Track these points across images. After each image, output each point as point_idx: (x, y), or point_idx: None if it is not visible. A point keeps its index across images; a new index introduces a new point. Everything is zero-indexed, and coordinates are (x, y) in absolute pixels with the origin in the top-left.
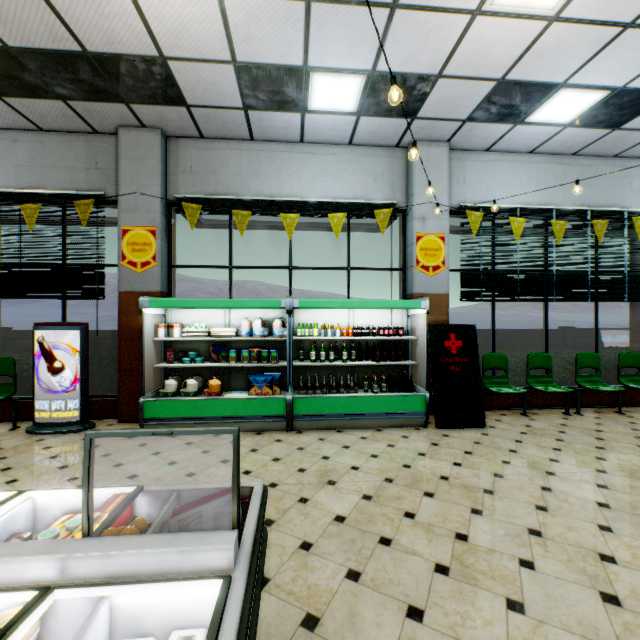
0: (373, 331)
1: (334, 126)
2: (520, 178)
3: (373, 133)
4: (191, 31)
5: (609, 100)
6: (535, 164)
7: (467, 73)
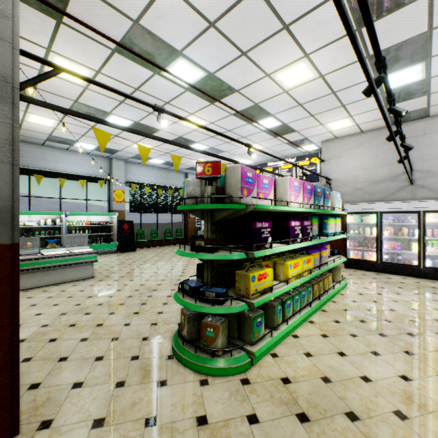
0: (98, 223)
1: (83, 150)
2: (149, 174)
3: (98, 154)
4: (38, 129)
5: (167, 162)
6: (154, 170)
7: (128, 152)
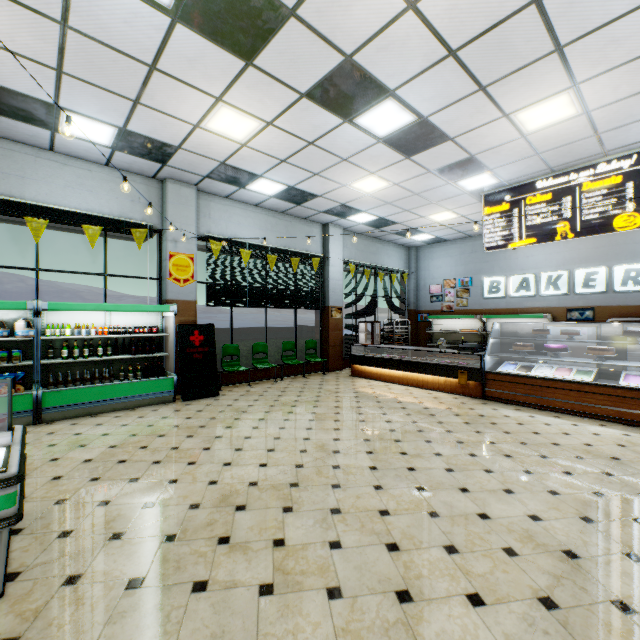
0: (129, 330)
1: (89, 149)
2: (249, 222)
3: (130, 164)
4: None
5: (289, 190)
6: (259, 214)
7: (199, 152)
